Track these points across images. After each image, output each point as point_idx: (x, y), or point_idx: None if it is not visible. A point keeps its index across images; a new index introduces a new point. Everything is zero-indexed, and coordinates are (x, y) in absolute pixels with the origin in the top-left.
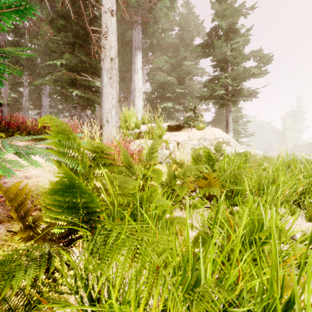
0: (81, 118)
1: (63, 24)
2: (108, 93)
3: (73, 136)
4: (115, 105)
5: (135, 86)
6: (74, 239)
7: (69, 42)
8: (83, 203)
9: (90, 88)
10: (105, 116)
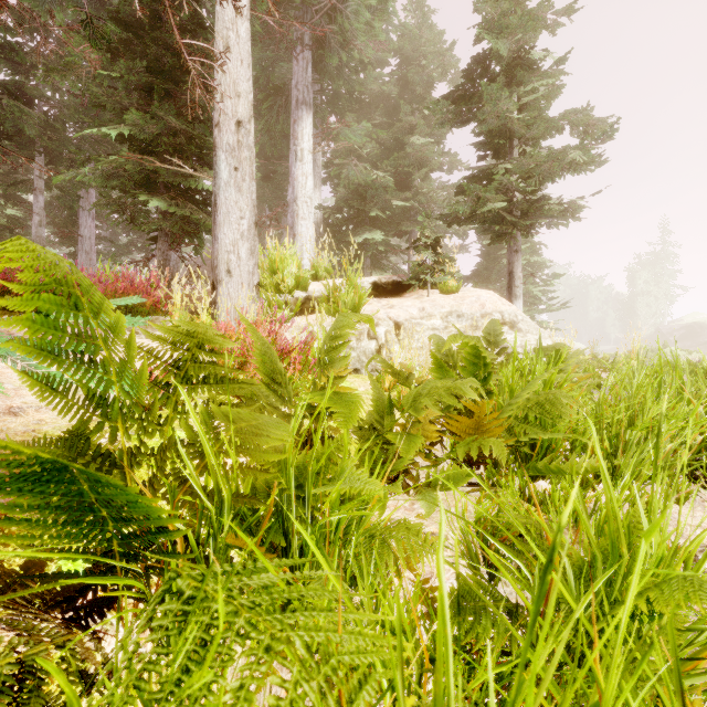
0: (168, 264)
1: (124, 42)
2: (232, 205)
3: (94, 301)
4: (248, 234)
5: (296, 192)
6: (105, 598)
7: (140, 83)
8: (110, 509)
9: (191, 195)
10: (222, 260)
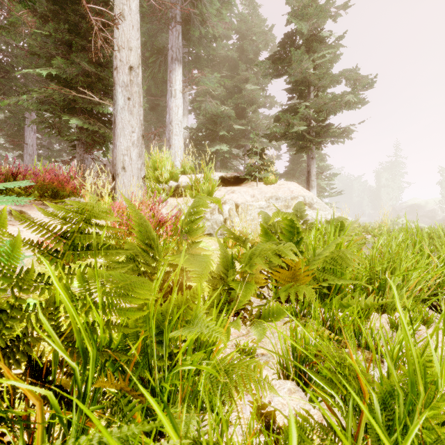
0: (84, 163)
1: (52, 11)
2: (126, 123)
3: None
4: (137, 143)
5: (171, 117)
6: None
7: (64, 40)
8: None
9: (100, 117)
10: (119, 160)
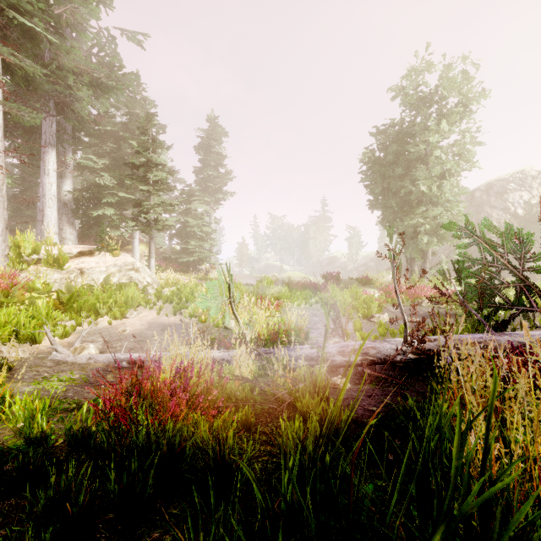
0: None
1: None
2: None
3: None
4: (2, 233)
5: (45, 191)
6: None
7: None
8: None
9: None
10: None
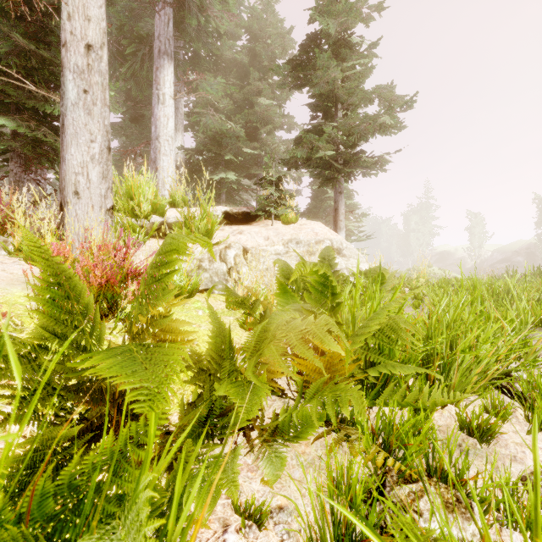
0: (21, 186)
1: None
2: (80, 127)
3: None
4: (100, 157)
5: (159, 130)
6: None
7: None
8: None
9: (48, 121)
10: (70, 181)
